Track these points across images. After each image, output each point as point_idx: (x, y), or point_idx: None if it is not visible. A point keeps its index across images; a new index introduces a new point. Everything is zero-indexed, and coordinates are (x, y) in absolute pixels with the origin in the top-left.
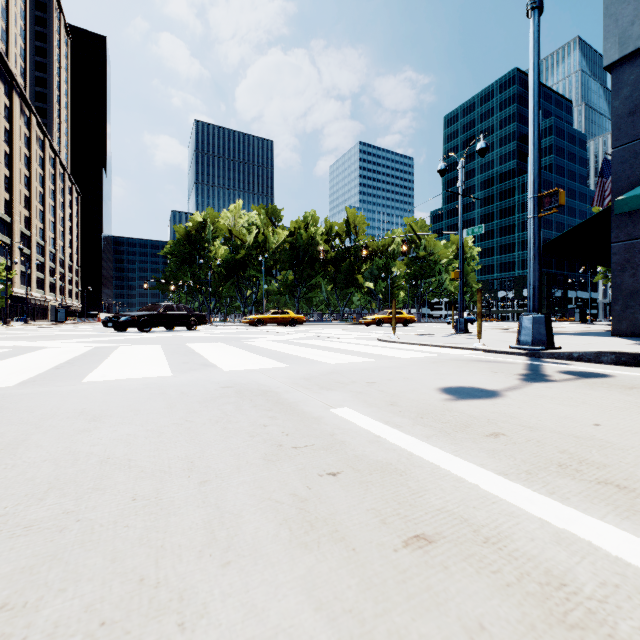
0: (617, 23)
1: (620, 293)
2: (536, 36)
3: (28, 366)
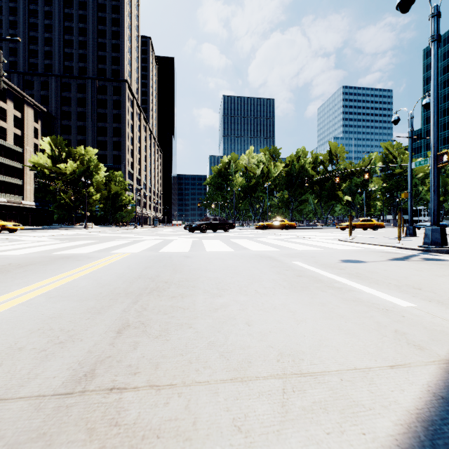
0: None
1: None
2: (435, 57)
3: (182, 246)
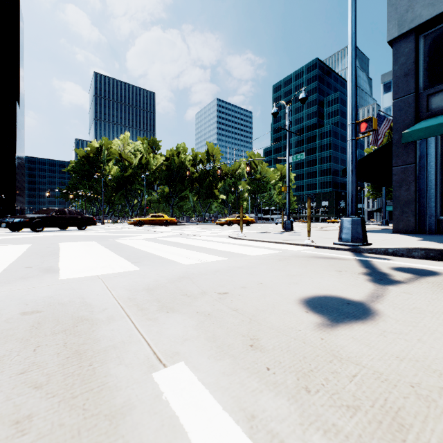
0: (397, 10)
1: (398, 202)
2: None
3: None
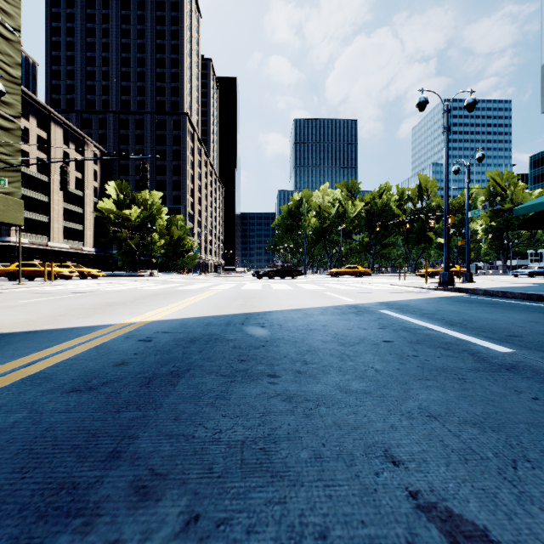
0: None
1: None
2: (446, 144)
3: (255, 287)
